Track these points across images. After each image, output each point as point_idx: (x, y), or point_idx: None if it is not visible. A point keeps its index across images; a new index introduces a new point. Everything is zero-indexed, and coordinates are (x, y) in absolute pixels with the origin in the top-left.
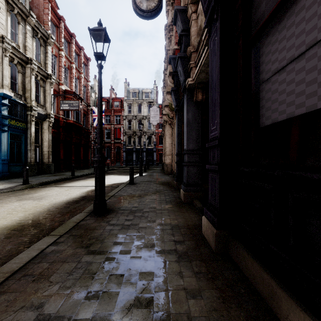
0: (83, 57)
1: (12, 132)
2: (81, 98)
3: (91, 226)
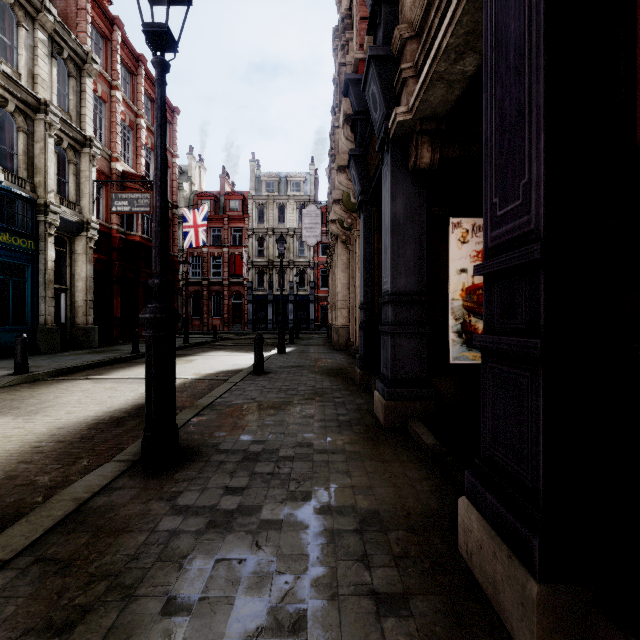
0: None
1: (4, 259)
2: None
3: (116, 519)
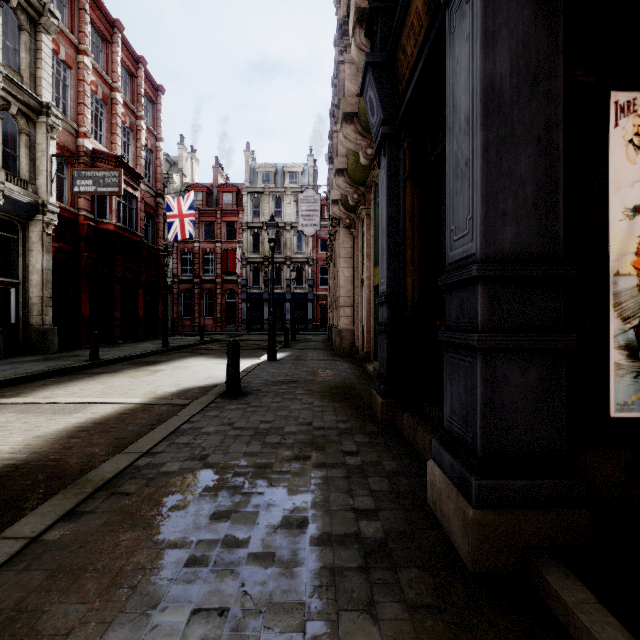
0: (143, 82)
1: None
2: (136, 173)
3: None
